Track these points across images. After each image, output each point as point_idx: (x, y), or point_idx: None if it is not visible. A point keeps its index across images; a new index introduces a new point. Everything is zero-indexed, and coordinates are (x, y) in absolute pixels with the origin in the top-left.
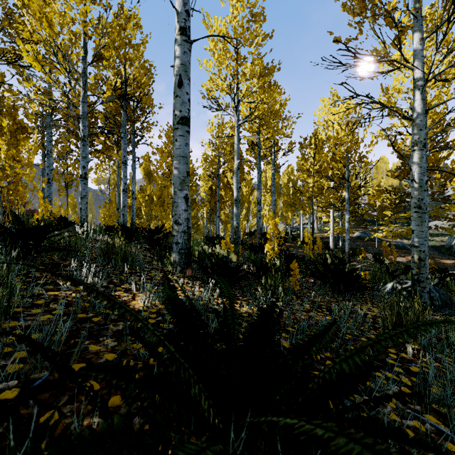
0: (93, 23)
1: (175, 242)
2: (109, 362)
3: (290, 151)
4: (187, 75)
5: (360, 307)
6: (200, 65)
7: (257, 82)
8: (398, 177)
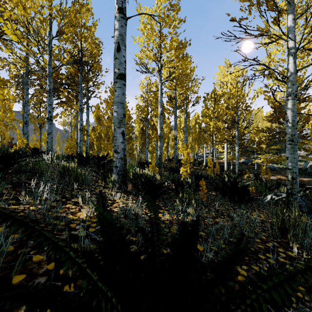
0: (56, 7)
1: (115, 166)
2: (48, 272)
3: (197, 102)
4: (123, 43)
5: (250, 213)
6: (134, 41)
7: (174, 53)
8: (271, 121)
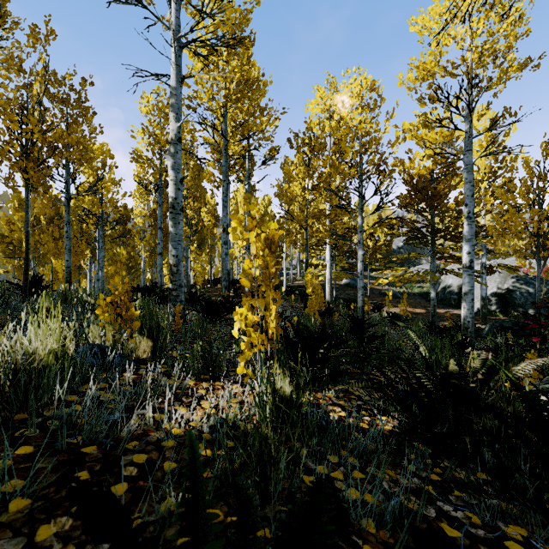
0: None
1: None
2: None
3: (272, 159)
4: None
5: None
6: None
7: None
8: (408, 205)
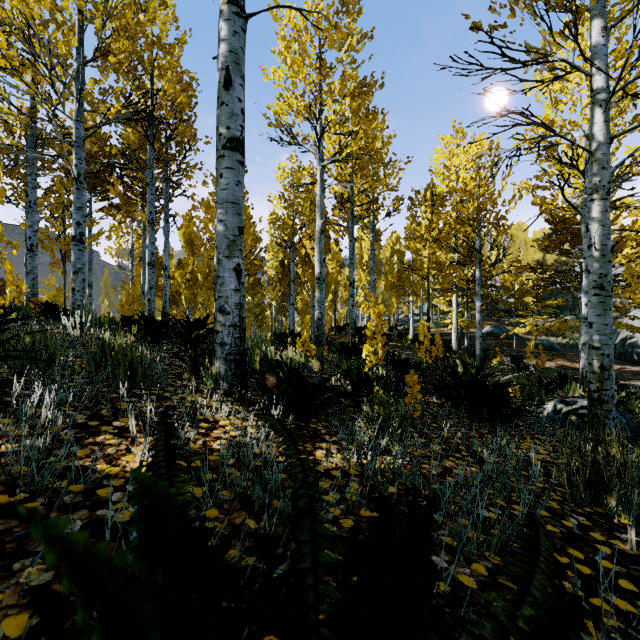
0: None
1: (220, 342)
2: None
3: (396, 210)
4: (239, 70)
5: (516, 445)
6: (264, 76)
7: (349, 104)
8: (547, 248)
